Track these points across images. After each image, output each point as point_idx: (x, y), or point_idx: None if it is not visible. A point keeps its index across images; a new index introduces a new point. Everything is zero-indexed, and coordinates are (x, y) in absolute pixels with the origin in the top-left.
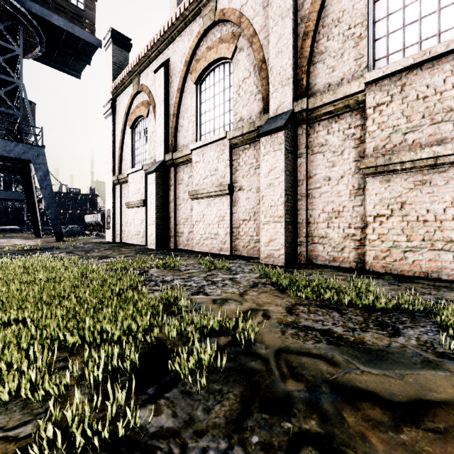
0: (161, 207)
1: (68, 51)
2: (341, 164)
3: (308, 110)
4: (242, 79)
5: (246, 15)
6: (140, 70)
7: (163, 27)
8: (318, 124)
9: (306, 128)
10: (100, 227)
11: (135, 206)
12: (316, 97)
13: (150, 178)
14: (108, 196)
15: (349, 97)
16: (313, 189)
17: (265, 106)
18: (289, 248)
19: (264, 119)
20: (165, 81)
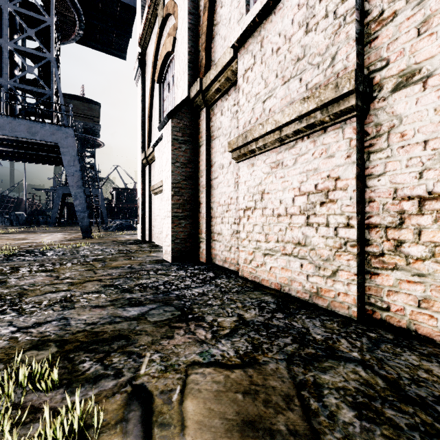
0: (182, 185)
1: (108, 24)
2: None
3: None
4: None
5: None
6: None
7: None
8: None
9: None
10: None
11: (159, 191)
12: None
13: (165, 134)
14: (138, 181)
15: None
16: None
17: None
18: None
19: None
20: None
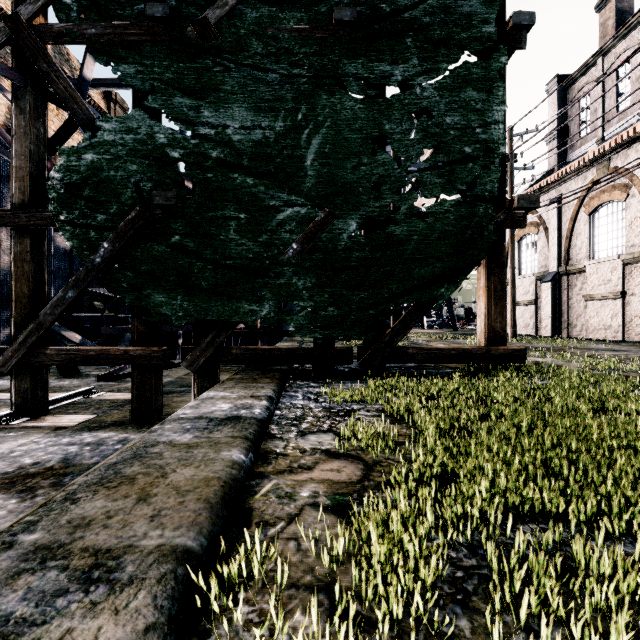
0: (555, 306)
1: None
2: None
3: None
4: (633, 217)
5: (637, 175)
6: None
7: (557, 174)
8: None
9: None
10: (462, 320)
11: (523, 305)
12: None
13: (544, 285)
14: None
15: None
16: None
17: None
18: None
19: None
20: (558, 212)
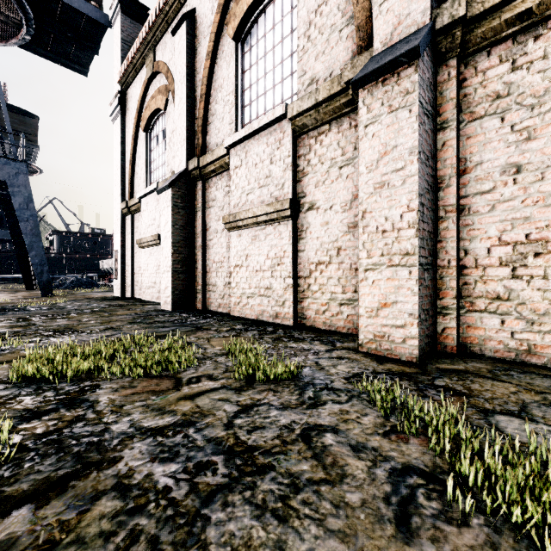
0: (181, 244)
1: (67, 34)
2: None
3: (466, 21)
4: (314, 7)
5: None
6: (154, 40)
7: None
8: (488, 53)
9: (457, 66)
10: None
11: (148, 245)
12: None
13: (164, 198)
14: (116, 231)
15: None
16: (475, 194)
17: (363, 42)
18: (424, 323)
19: (363, 63)
20: (188, 44)
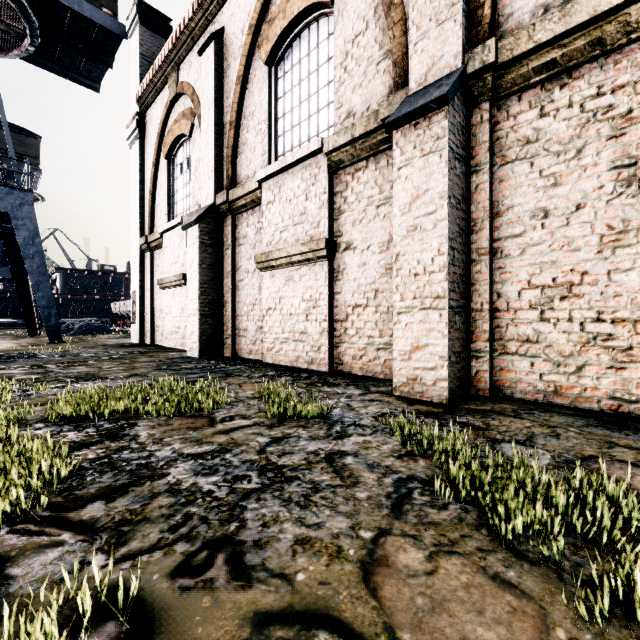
0: (209, 285)
1: (76, 45)
2: (577, 180)
3: (496, 66)
4: (351, 37)
5: None
6: (178, 58)
7: None
8: (519, 98)
9: (489, 110)
10: None
11: (171, 286)
12: (516, 34)
13: (190, 235)
14: (134, 270)
15: (603, 19)
16: (506, 238)
17: (399, 78)
18: (455, 365)
19: (399, 101)
20: (217, 66)
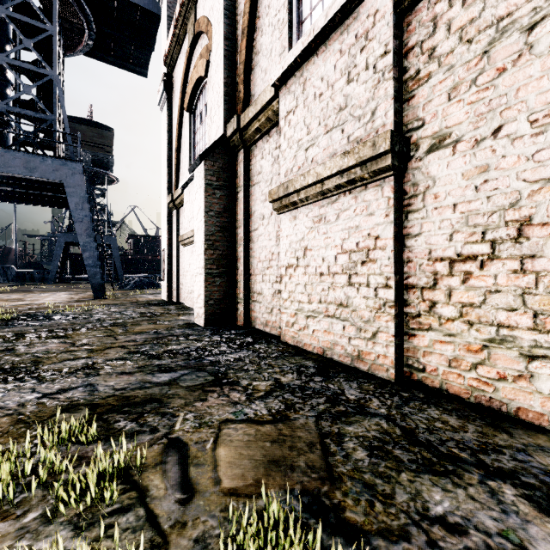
0: (217, 237)
1: (125, 33)
2: None
3: None
4: None
5: None
6: None
7: None
8: None
9: None
10: None
11: (189, 242)
12: None
13: (196, 178)
14: (164, 229)
15: None
16: None
17: None
18: None
19: None
20: None
